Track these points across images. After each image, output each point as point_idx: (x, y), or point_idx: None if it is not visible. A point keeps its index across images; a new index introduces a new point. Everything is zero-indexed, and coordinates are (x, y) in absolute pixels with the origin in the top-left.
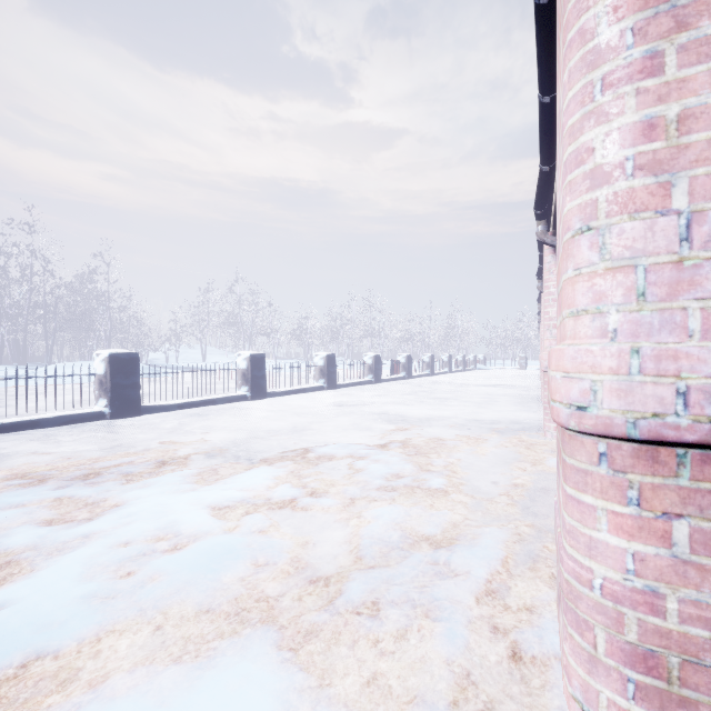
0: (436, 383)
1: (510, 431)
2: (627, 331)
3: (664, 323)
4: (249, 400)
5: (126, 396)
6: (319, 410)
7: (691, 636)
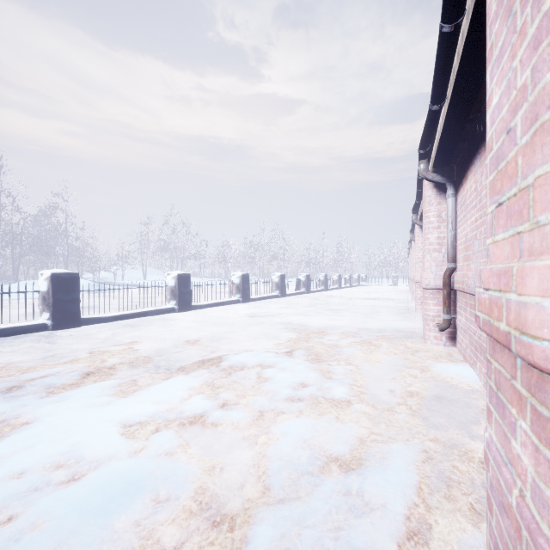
0: (329, 297)
1: (395, 339)
2: None
3: None
4: (176, 312)
5: (66, 309)
6: (235, 320)
7: None
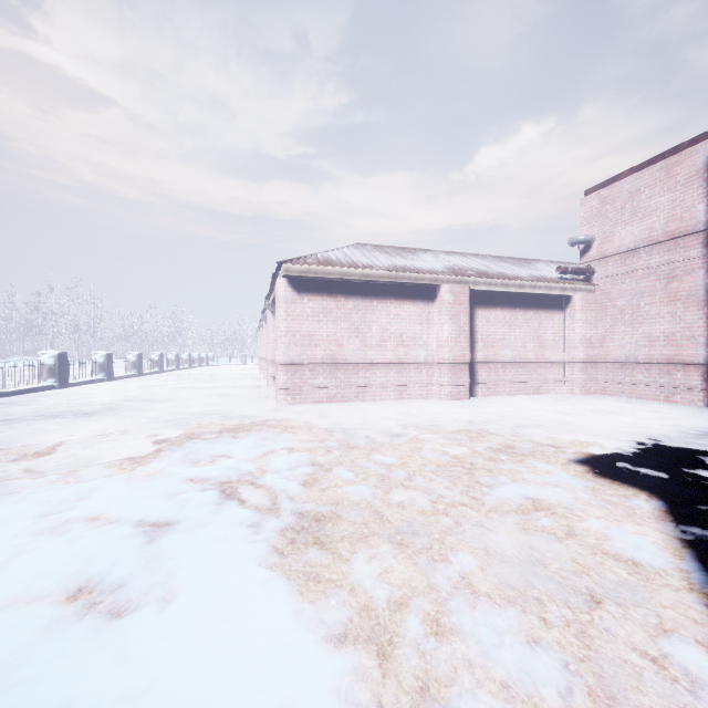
0: (189, 375)
1: (254, 387)
2: (284, 351)
3: (288, 350)
4: (57, 389)
5: None
6: (135, 389)
7: (290, 386)
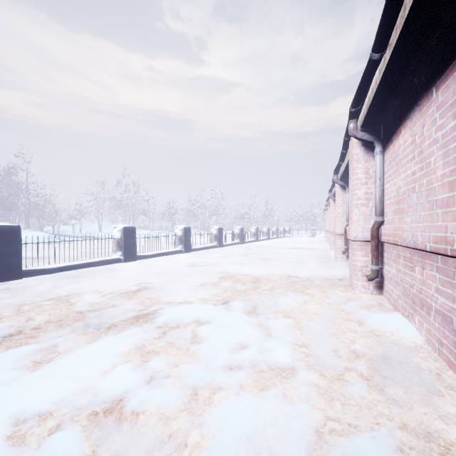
0: (260, 247)
1: (325, 287)
2: None
3: None
4: (122, 262)
5: (6, 262)
6: (176, 270)
7: None
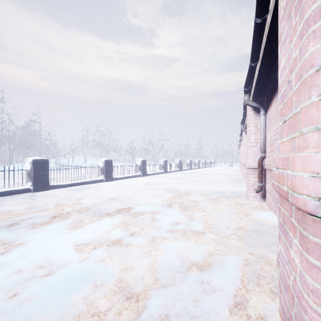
0: (193, 173)
1: (231, 197)
2: None
3: None
4: (104, 182)
5: (41, 180)
6: (138, 187)
7: None
